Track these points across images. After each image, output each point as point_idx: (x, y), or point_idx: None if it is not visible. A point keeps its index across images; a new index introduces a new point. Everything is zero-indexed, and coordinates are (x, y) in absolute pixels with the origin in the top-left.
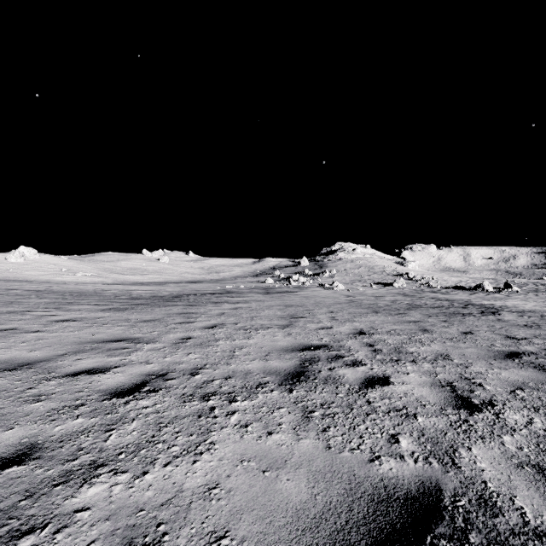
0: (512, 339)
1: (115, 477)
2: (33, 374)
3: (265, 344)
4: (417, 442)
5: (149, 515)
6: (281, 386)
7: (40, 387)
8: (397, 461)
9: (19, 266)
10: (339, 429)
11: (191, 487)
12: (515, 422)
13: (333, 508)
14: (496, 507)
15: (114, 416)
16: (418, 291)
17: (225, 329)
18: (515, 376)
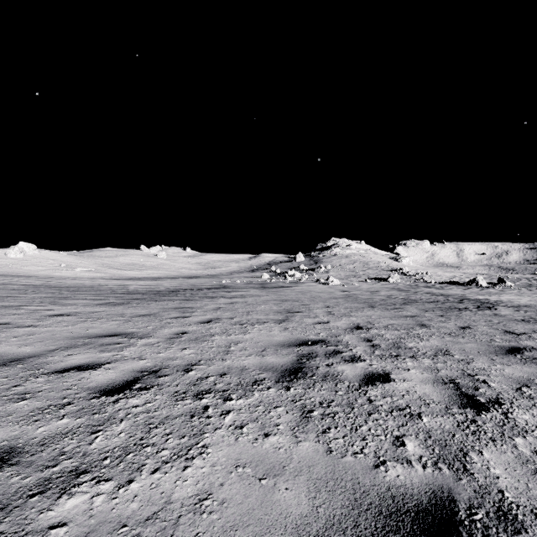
0: (511, 334)
1: (98, 486)
2: (21, 371)
3: (261, 339)
4: (424, 445)
5: (132, 532)
6: (277, 383)
7: (27, 385)
8: (405, 467)
9: (18, 261)
10: (340, 430)
11: (180, 498)
12: (526, 423)
13: (337, 522)
14: (517, 521)
15: (102, 416)
16: (412, 286)
17: (221, 324)
18: (519, 373)
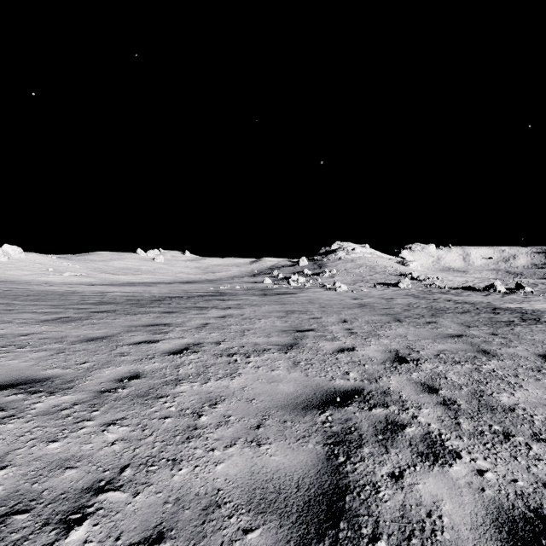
0: None
1: None
2: None
3: (258, 389)
4: None
5: None
6: None
7: None
8: None
9: (2, 265)
10: None
11: None
12: None
13: None
14: None
15: None
16: (426, 292)
17: (200, 355)
18: None
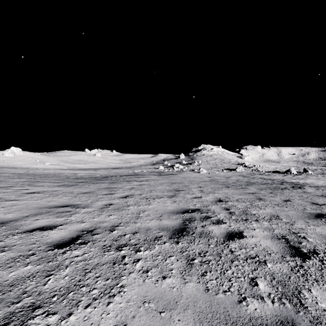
0: (316, 204)
1: (46, 318)
2: (4, 231)
3: (159, 208)
4: (271, 284)
5: None
6: (170, 239)
7: (6, 240)
8: (259, 302)
9: (10, 159)
10: (213, 274)
11: None
12: None
13: None
14: None
15: (54, 264)
16: (251, 174)
17: (134, 198)
18: (325, 231)
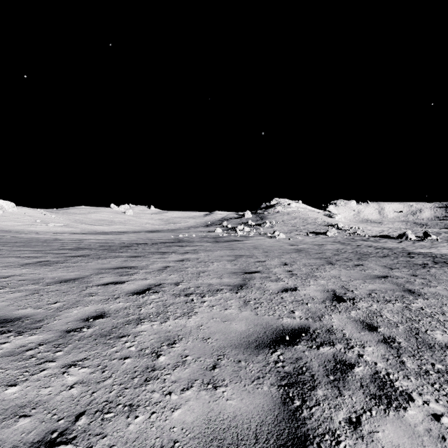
0: None
1: None
2: None
3: (213, 328)
4: None
5: None
6: None
7: None
8: None
9: None
10: None
11: None
12: None
13: None
14: None
15: None
16: (350, 239)
17: (160, 295)
18: None
